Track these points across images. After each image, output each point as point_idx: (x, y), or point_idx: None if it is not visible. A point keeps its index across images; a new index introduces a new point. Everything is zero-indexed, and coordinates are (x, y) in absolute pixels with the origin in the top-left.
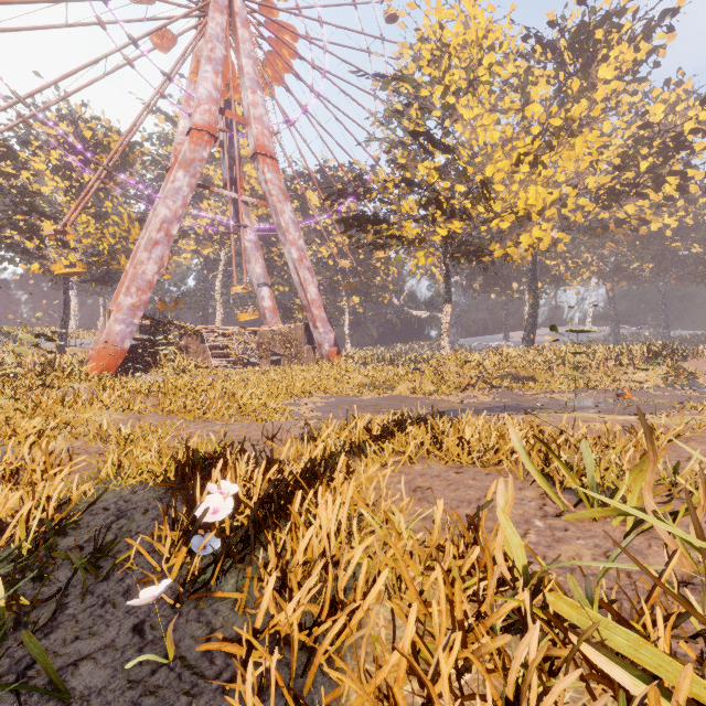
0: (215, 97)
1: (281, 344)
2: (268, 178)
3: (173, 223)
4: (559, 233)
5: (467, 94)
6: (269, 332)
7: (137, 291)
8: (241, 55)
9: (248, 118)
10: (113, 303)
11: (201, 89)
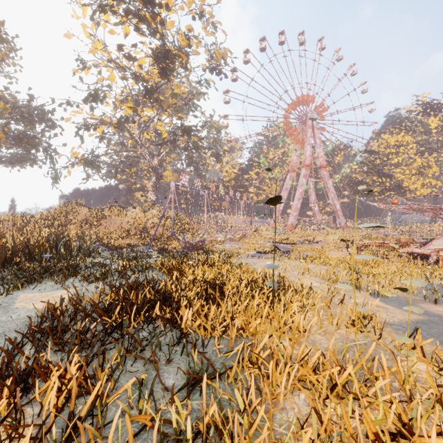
0: (310, 154)
1: (326, 223)
2: (324, 173)
3: (302, 193)
4: (433, 188)
5: (395, 155)
6: (322, 219)
7: (296, 211)
8: (315, 138)
9: (317, 156)
10: (277, 212)
11: (307, 154)
